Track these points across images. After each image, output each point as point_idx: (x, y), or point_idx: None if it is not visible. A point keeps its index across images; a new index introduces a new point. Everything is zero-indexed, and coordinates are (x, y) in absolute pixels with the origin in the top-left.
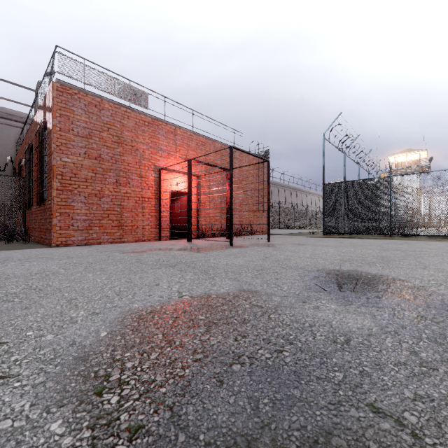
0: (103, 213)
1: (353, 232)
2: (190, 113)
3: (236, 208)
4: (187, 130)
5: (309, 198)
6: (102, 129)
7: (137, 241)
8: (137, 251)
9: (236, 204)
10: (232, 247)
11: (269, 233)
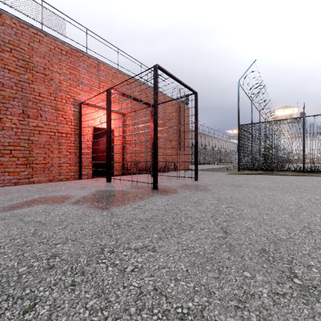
0: (3, 148)
1: (267, 169)
2: (115, 50)
3: (161, 147)
4: (111, 67)
5: (214, 141)
6: (2, 48)
7: (52, 181)
8: (1, 207)
9: (161, 142)
10: (157, 192)
11: (197, 171)
